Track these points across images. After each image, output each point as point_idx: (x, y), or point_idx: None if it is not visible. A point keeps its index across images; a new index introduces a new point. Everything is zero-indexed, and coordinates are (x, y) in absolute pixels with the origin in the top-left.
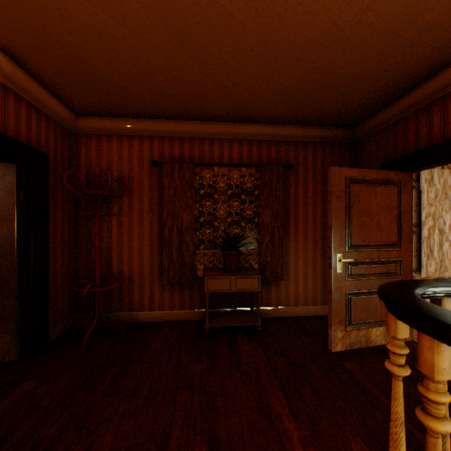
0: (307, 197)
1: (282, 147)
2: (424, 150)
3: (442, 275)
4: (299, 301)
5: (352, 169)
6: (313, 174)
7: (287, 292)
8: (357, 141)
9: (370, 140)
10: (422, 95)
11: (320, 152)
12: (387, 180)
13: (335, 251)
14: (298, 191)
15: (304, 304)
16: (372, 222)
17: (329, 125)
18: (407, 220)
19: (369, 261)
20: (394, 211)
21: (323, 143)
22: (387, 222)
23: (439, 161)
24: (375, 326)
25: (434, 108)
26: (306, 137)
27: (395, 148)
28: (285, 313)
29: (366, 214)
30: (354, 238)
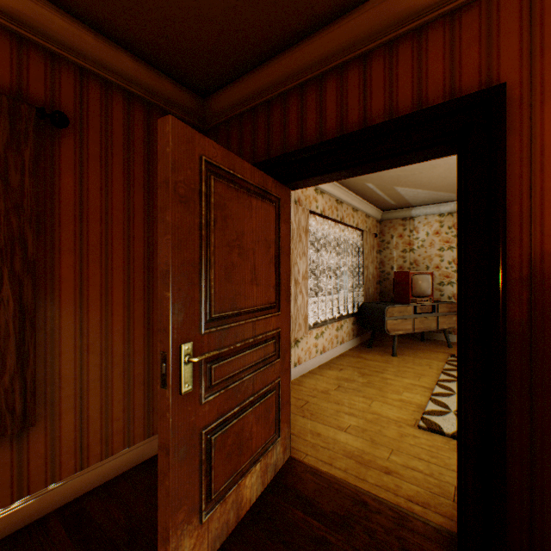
0: (113, 209)
1: (39, 62)
2: (319, 147)
3: (297, 335)
4: (90, 454)
5: (215, 144)
6: (127, 161)
7: (56, 445)
8: (209, 128)
9: (230, 128)
10: (314, 57)
11: (143, 120)
12: (266, 190)
13: (180, 338)
14: (88, 190)
15: (104, 455)
16: (247, 266)
17: (161, 70)
18: (286, 265)
19: (242, 344)
20: (274, 249)
21: (149, 103)
22: (266, 267)
23: (335, 169)
24: (251, 470)
25: (329, 83)
26: (109, 68)
27: (270, 144)
28: (46, 505)
29: (237, 249)
30: (218, 301)
